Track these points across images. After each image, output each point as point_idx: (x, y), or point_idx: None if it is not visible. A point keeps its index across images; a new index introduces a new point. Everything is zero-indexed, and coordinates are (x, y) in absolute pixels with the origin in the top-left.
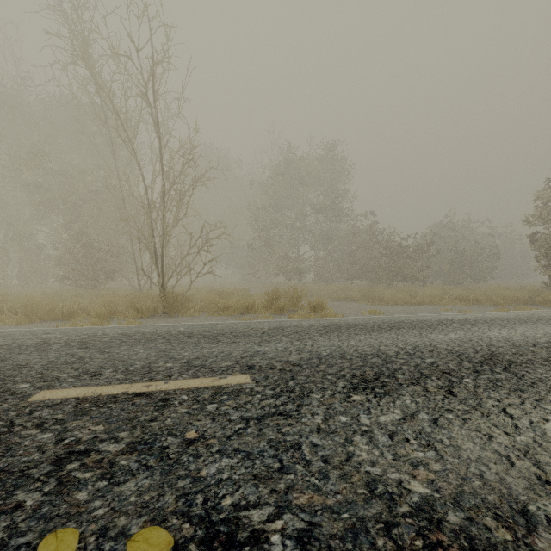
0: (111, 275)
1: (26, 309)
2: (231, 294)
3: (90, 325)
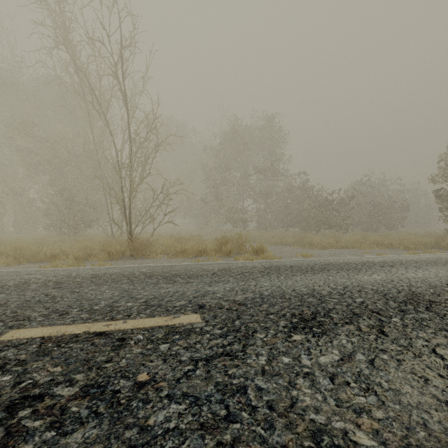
0: (89, 224)
1: (15, 252)
2: (187, 240)
3: (68, 266)
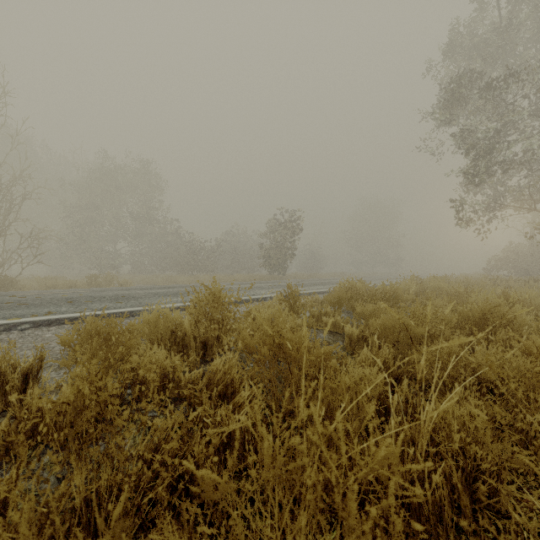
0: None
1: None
2: (54, 279)
3: None
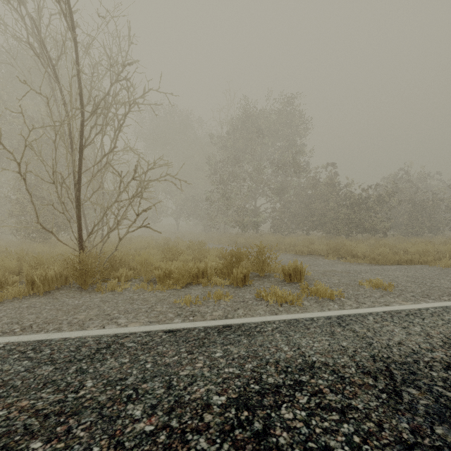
0: (63, 227)
1: None
2: (180, 252)
3: None
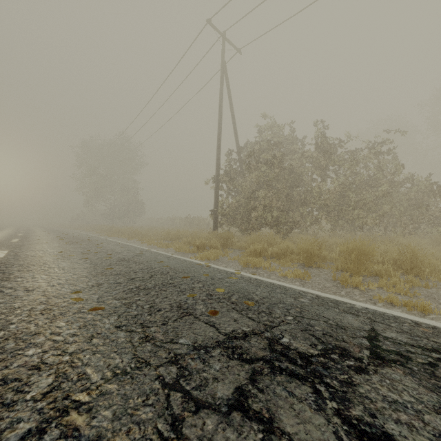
0: None
1: None
2: None
3: None
